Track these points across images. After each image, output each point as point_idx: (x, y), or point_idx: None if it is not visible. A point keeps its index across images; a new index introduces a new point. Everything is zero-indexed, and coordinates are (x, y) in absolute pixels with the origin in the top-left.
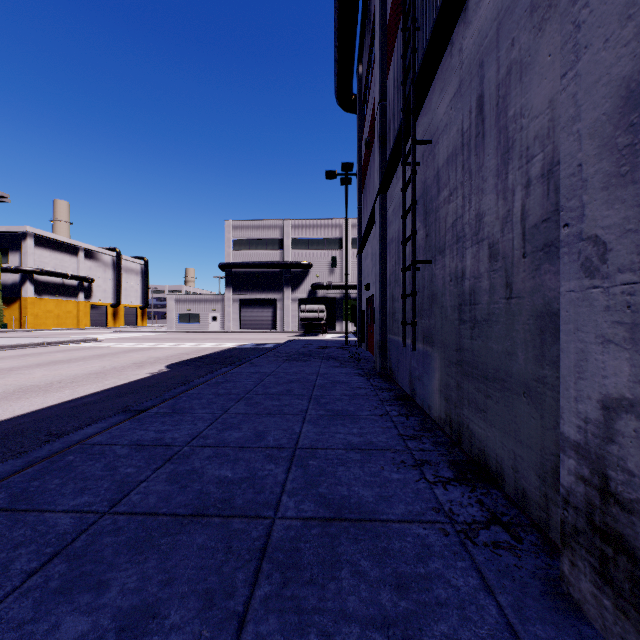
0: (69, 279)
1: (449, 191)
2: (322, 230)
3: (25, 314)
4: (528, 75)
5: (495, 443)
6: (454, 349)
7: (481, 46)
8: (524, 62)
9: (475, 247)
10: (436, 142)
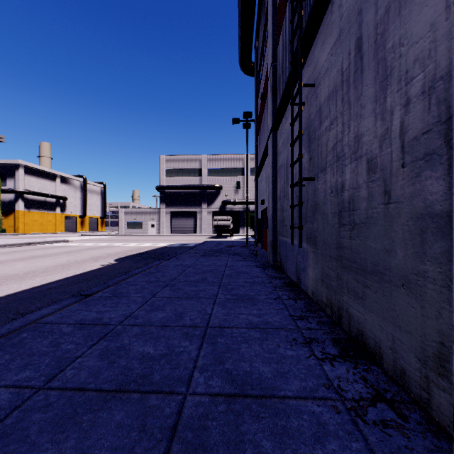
0: (49, 197)
1: (330, 121)
2: (229, 162)
3: (18, 222)
4: (407, 8)
5: (373, 326)
6: (334, 247)
7: None
8: None
9: (354, 163)
10: (318, 84)
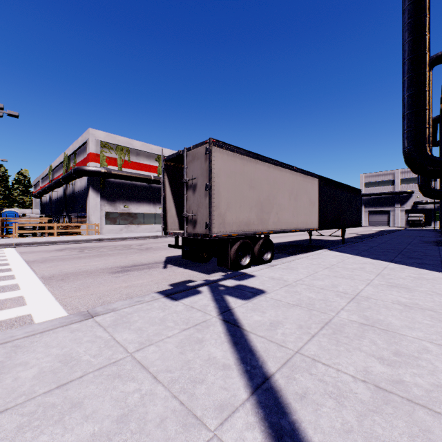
0: None
1: None
2: None
3: None
4: None
5: None
6: None
7: None
8: None
9: None
10: None
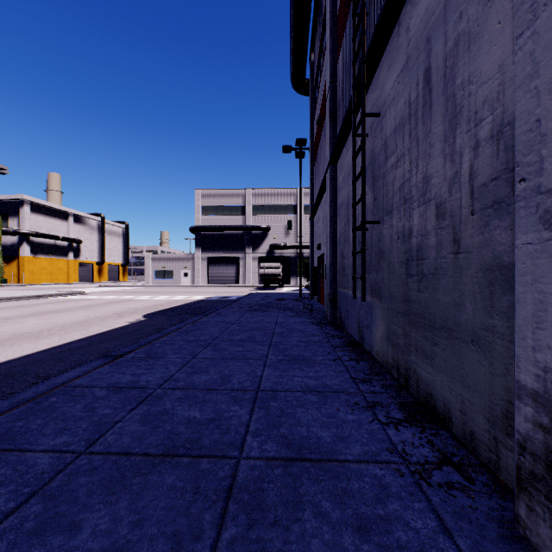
0: (60, 240)
1: (396, 158)
2: (279, 198)
3: (22, 271)
4: (476, 44)
5: (442, 387)
6: (401, 300)
7: (428, 23)
8: (472, 32)
9: (422, 207)
10: (384, 114)
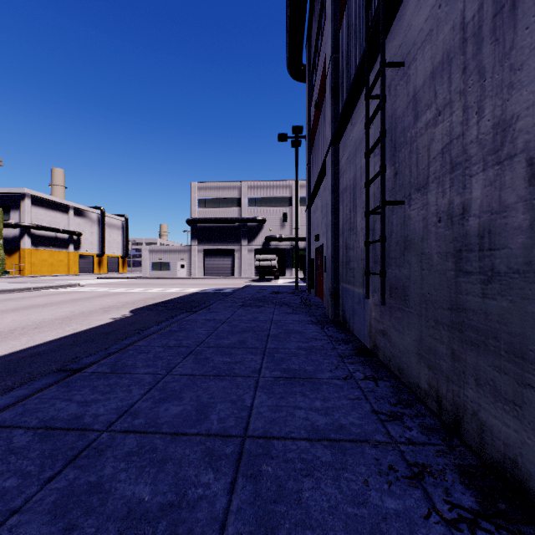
0: (61, 233)
1: (436, 110)
2: (274, 190)
3: (24, 263)
4: None
5: None
6: (446, 307)
7: None
8: None
9: (493, 170)
10: (412, 60)
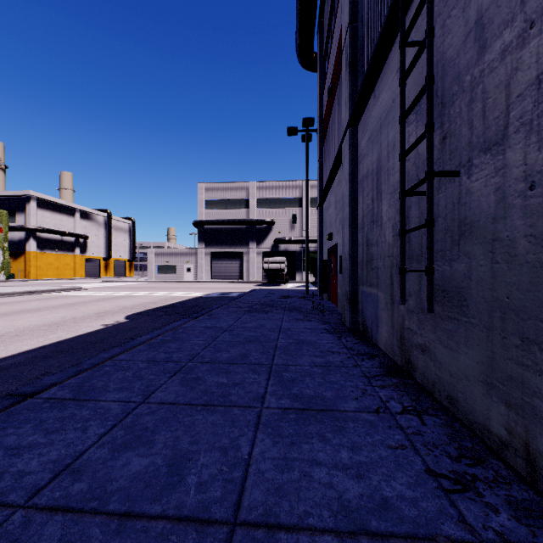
0: (67, 236)
1: (524, 22)
2: (284, 191)
3: (29, 266)
4: None
5: None
6: None
7: None
8: None
9: None
10: None
